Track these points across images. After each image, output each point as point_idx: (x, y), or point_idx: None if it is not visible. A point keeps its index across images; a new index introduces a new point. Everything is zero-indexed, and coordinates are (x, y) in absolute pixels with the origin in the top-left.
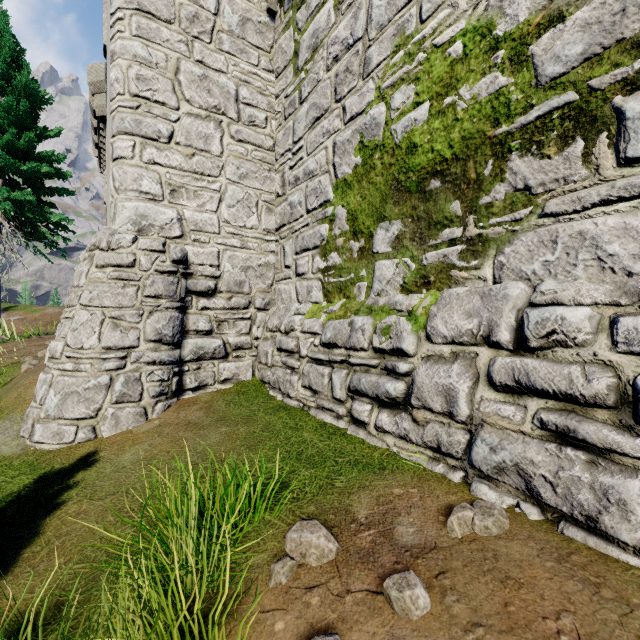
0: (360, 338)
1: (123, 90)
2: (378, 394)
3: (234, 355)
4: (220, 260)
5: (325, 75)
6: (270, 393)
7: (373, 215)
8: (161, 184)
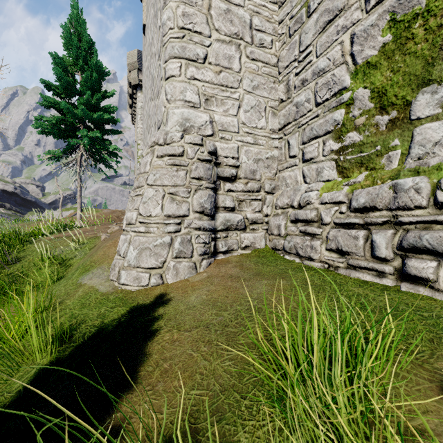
0: (414, 196)
1: (173, 25)
2: None
3: (251, 228)
4: (239, 153)
5: None
6: (286, 257)
7: (411, 83)
8: (198, 95)
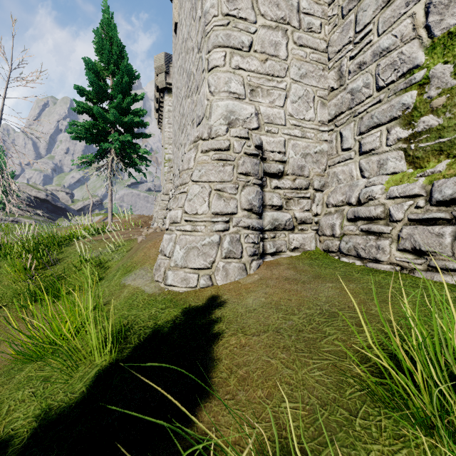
0: None
1: (217, 12)
2: None
3: (299, 228)
4: (285, 148)
5: None
6: (343, 260)
7: None
8: (243, 85)
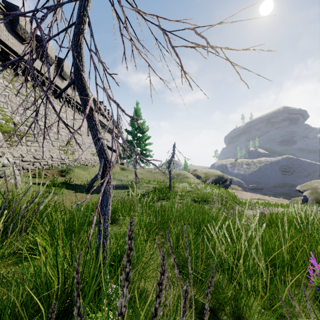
0: None
1: None
2: None
3: None
4: None
5: None
6: None
7: None
8: None
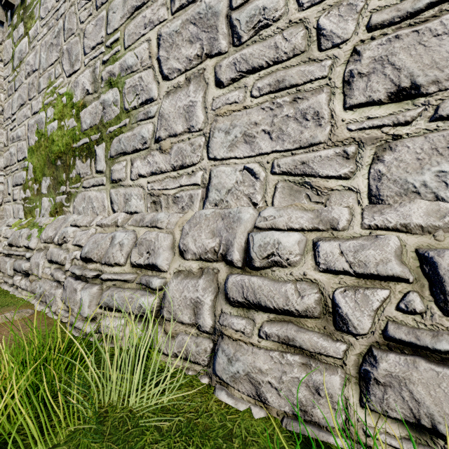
0: (20, 241)
1: None
2: (20, 270)
3: None
4: None
5: (25, 80)
6: None
7: (41, 172)
8: None
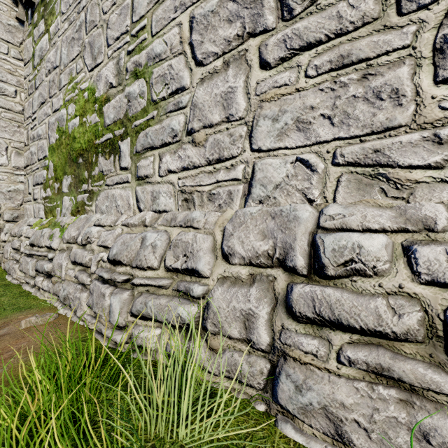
0: (42, 240)
1: None
2: (43, 271)
3: None
4: None
5: (45, 78)
6: (6, 277)
7: (62, 170)
8: None
